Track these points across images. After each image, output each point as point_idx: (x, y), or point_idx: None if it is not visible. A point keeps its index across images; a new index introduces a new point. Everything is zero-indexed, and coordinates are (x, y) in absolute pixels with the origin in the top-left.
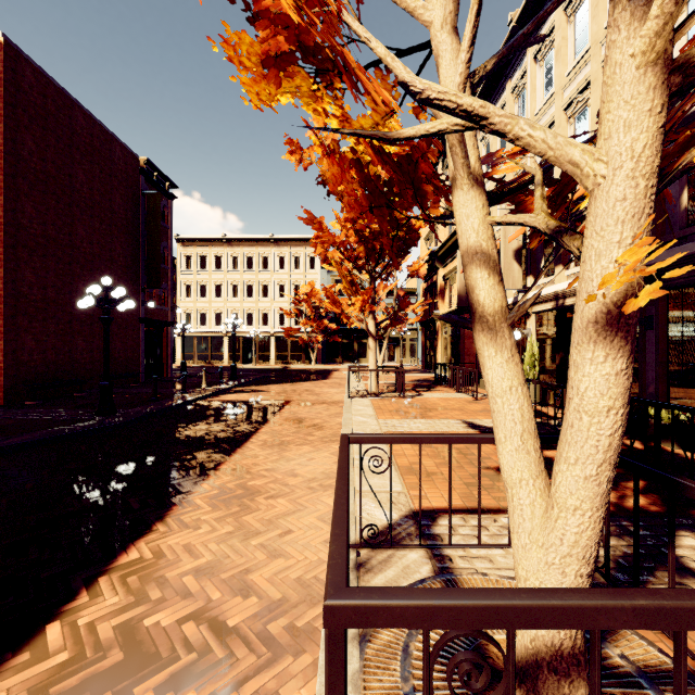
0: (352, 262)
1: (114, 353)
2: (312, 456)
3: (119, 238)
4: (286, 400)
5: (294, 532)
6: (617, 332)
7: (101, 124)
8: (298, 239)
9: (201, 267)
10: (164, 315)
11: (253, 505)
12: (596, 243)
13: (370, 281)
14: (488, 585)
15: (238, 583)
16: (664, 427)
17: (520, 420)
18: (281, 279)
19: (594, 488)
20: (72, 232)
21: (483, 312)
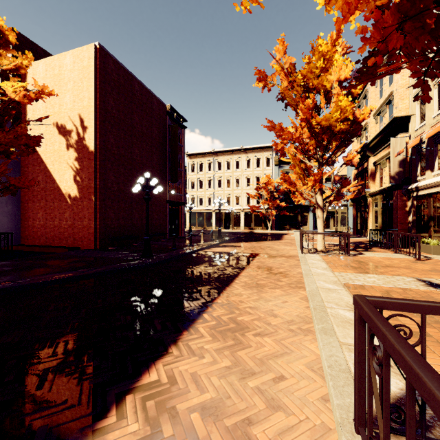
0: (304, 153)
1: (153, 221)
2: (284, 299)
3: (156, 153)
4: (255, 253)
5: (287, 379)
6: None
7: (146, 88)
8: (258, 147)
9: (200, 170)
10: (179, 199)
11: (244, 340)
12: None
13: (318, 167)
14: None
15: (242, 437)
16: None
17: None
18: (248, 174)
19: None
20: (132, 151)
21: None
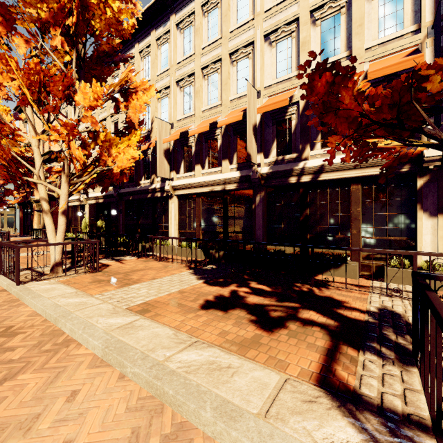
0: None
1: None
2: None
3: None
4: None
5: None
6: (64, 214)
7: None
8: None
9: None
10: None
11: None
12: (61, 202)
13: None
14: (48, 270)
15: None
16: (121, 243)
17: (52, 229)
18: None
19: (62, 236)
20: None
21: (45, 210)
